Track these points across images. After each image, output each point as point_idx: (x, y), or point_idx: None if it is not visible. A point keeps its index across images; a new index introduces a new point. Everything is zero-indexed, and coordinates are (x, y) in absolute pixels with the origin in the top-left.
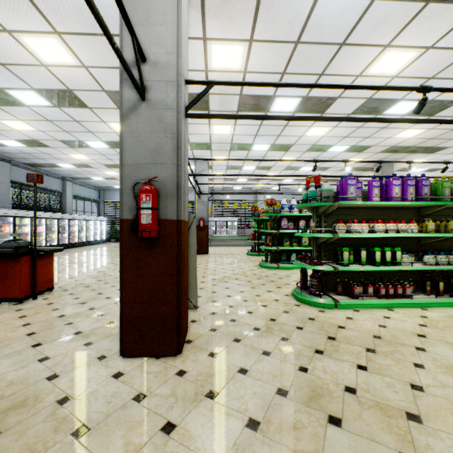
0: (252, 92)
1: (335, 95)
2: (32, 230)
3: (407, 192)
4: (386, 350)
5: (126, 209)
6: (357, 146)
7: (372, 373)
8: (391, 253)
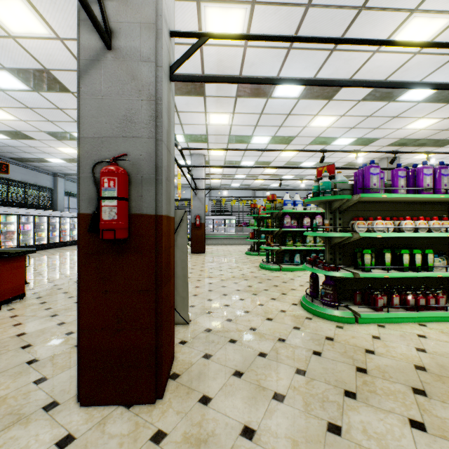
0: (253, 72)
1: (346, 76)
2: (18, 228)
3: (440, 183)
4: (441, 392)
5: (85, 200)
6: (363, 138)
7: (436, 436)
8: (421, 256)
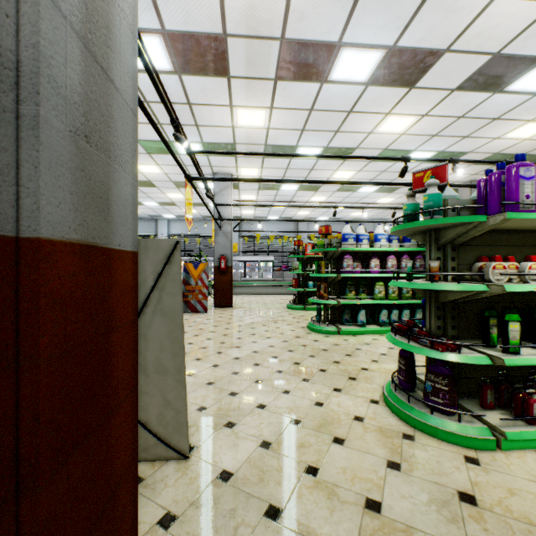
0: (302, 33)
1: (442, 44)
2: None
3: None
4: None
5: None
6: (445, 152)
7: None
8: None
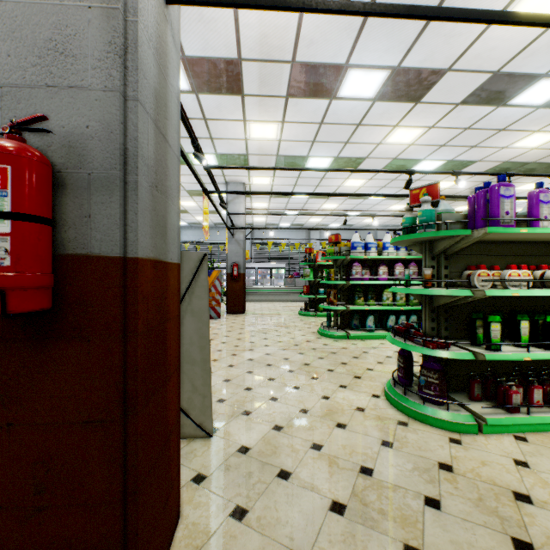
0: (311, 57)
1: (443, 64)
2: None
3: None
4: None
5: None
6: (455, 161)
7: None
8: None
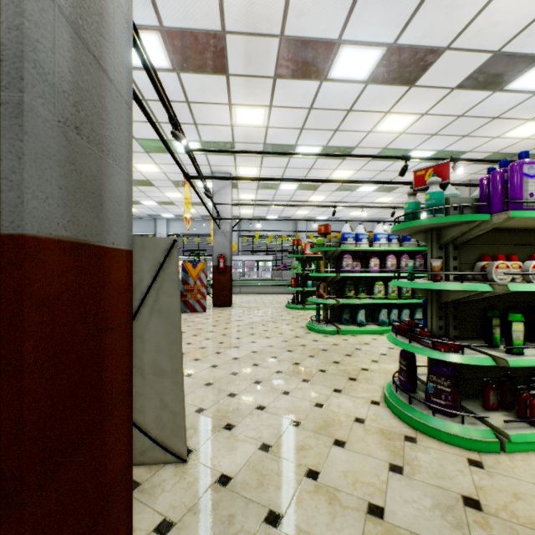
0: (302, 30)
1: (442, 42)
2: None
3: None
4: None
5: None
6: (445, 151)
7: None
8: None
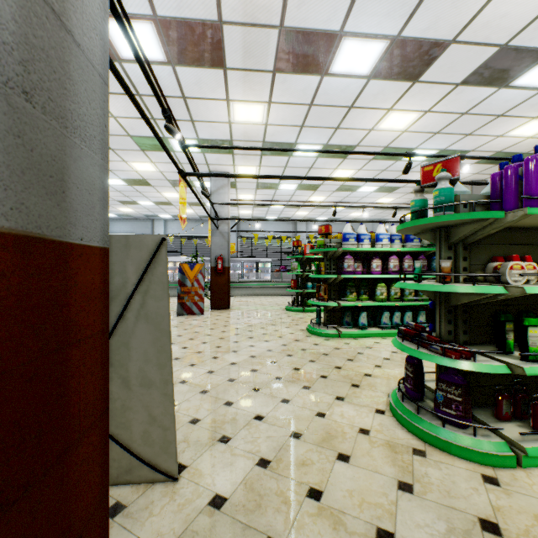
0: (302, 21)
1: (448, 35)
2: None
3: None
4: None
5: None
6: (447, 150)
7: None
8: None
